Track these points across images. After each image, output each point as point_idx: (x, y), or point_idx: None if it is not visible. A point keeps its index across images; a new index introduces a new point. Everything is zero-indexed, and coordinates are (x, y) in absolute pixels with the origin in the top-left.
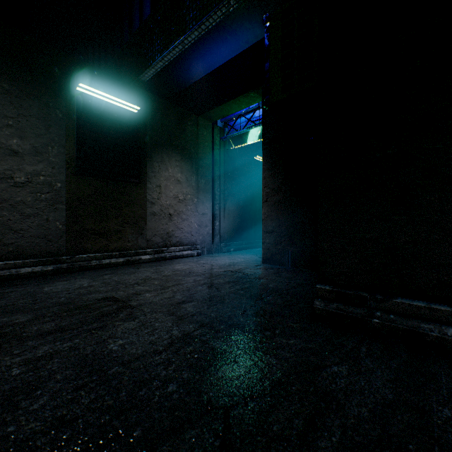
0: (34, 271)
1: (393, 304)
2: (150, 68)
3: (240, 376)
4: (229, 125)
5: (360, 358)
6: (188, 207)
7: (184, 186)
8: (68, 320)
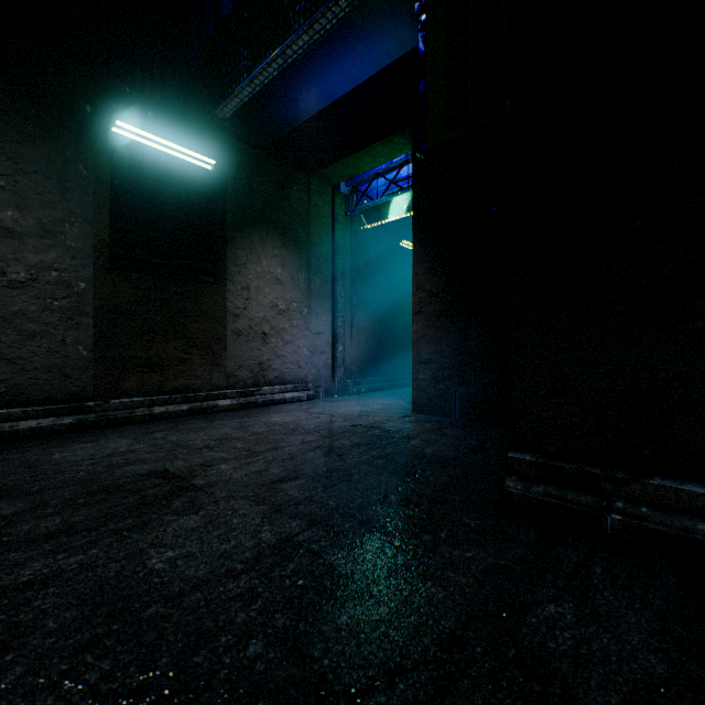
0: (40, 426)
1: (645, 487)
2: (232, 96)
3: (379, 625)
4: (360, 191)
5: (594, 587)
6: (293, 323)
7: (287, 288)
8: (84, 512)
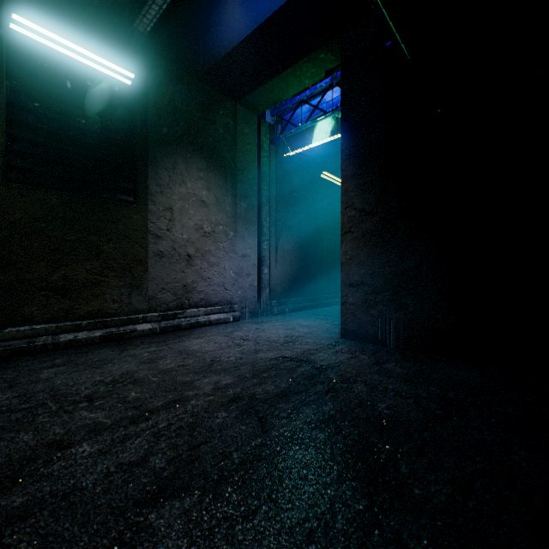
0: None
1: None
2: (150, 2)
3: None
4: (284, 119)
5: None
6: (219, 245)
7: (213, 210)
8: None
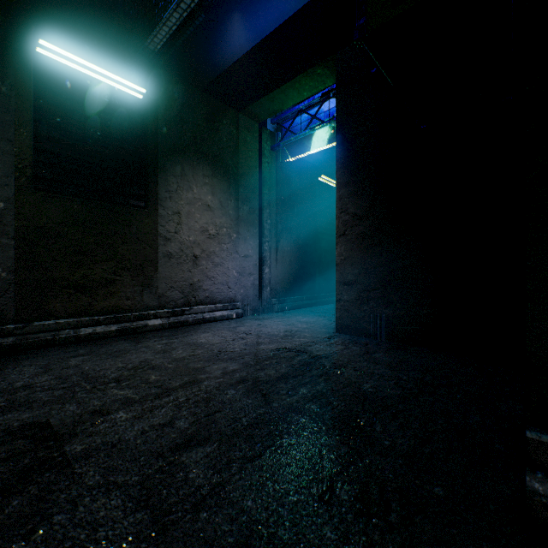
0: None
1: None
2: (161, 24)
3: None
4: (284, 127)
5: None
6: (223, 247)
7: (217, 214)
8: None
